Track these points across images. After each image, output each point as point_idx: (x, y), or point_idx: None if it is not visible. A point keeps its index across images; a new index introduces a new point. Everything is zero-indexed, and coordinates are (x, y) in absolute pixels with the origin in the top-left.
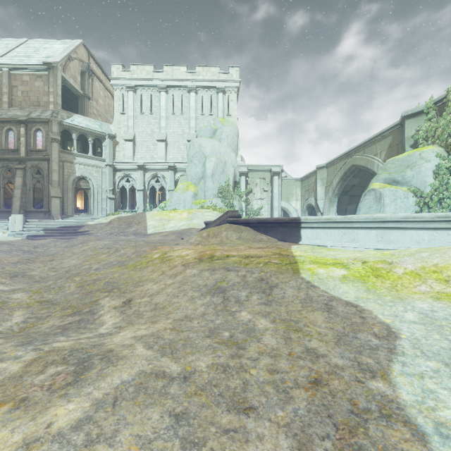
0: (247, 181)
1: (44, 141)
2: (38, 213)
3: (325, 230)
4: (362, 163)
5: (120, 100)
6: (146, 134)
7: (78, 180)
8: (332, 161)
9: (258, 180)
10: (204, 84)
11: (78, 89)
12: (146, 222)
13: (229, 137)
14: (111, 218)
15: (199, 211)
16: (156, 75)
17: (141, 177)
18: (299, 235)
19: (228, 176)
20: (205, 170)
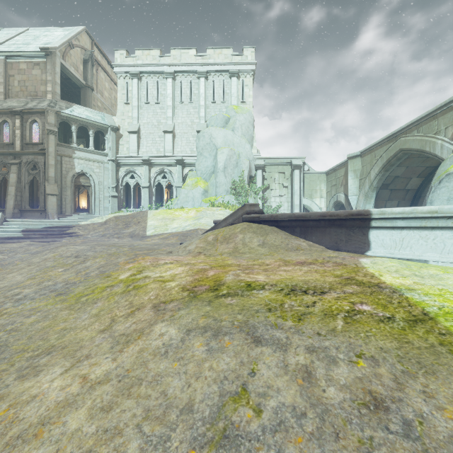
0: (264, 176)
1: (41, 133)
2: (34, 212)
3: (422, 232)
4: (416, 145)
5: (124, 89)
6: (151, 126)
7: (78, 176)
8: (370, 148)
9: (277, 175)
10: (215, 68)
11: (80, 79)
12: (146, 222)
13: (243, 126)
14: (108, 218)
15: (208, 209)
16: (162, 60)
17: (147, 172)
18: (365, 241)
19: (243, 170)
20: (216, 163)
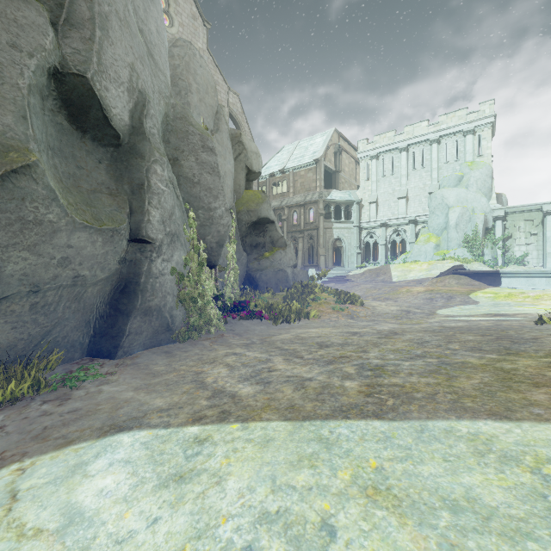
0: (505, 225)
1: (314, 216)
2: (311, 267)
3: (516, 278)
4: None
5: (364, 169)
6: (387, 194)
7: (335, 241)
8: None
9: (522, 223)
10: (447, 131)
11: (332, 169)
12: (390, 273)
13: (478, 181)
14: (363, 270)
15: (439, 263)
16: (396, 139)
17: (383, 233)
18: (500, 282)
19: (476, 224)
20: (448, 221)
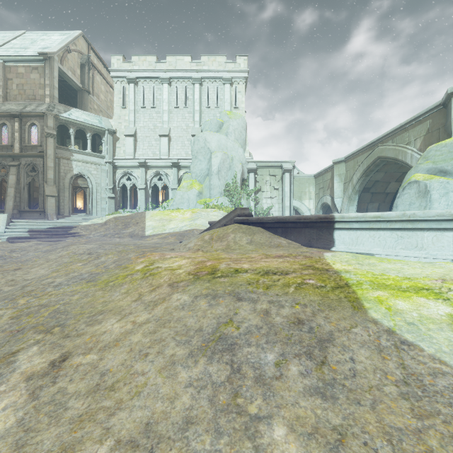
0: (256, 178)
1: (39, 136)
2: (33, 213)
3: (371, 232)
4: (391, 154)
5: (120, 93)
6: (148, 129)
7: (76, 178)
8: (352, 154)
9: (268, 178)
10: (209, 74)
11: (77, 83)
12: (144, 222)
13: (236, 130)
14: (107, 218)
15: (203, 211)
16: (158, 66)
17: (143, 174)
18: (331, 239)
19: (236, 173)
20: (210, 166)
